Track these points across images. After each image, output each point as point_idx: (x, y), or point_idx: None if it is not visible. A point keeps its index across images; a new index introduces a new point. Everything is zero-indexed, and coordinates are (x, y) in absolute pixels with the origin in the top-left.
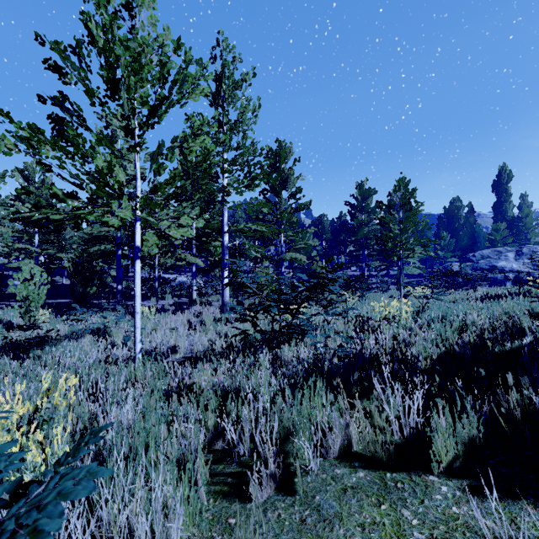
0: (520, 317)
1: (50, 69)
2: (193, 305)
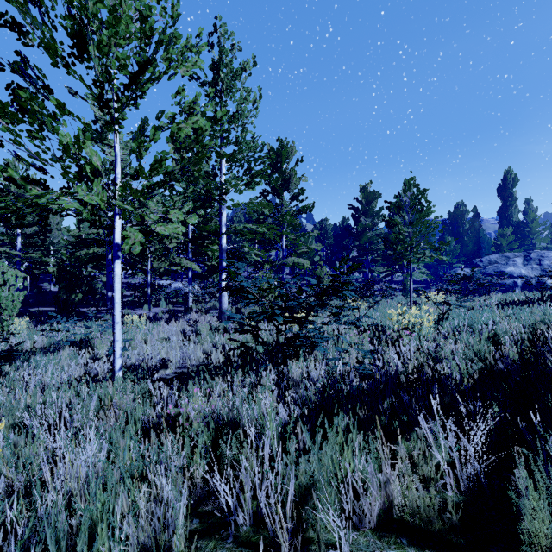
0: None
1: (6, 26)
2: (189, 313)
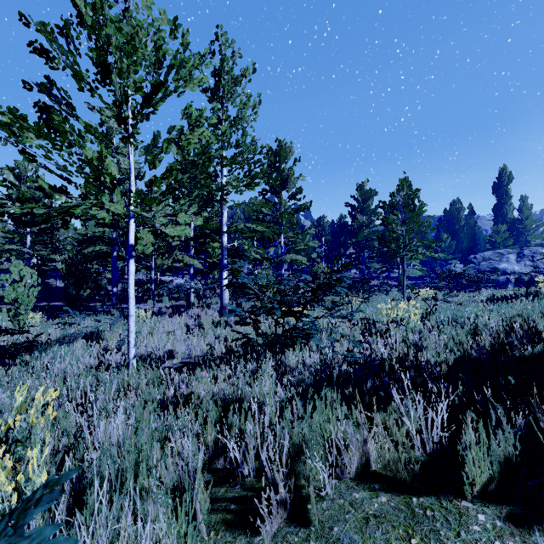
0: (536, 320)
1: (35, 53)
2: (191, 308)
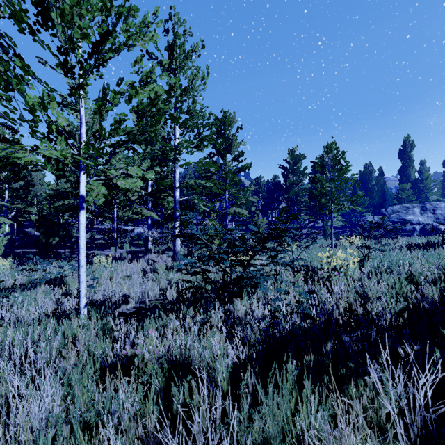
0: None
1: None
2: (148, 253)
